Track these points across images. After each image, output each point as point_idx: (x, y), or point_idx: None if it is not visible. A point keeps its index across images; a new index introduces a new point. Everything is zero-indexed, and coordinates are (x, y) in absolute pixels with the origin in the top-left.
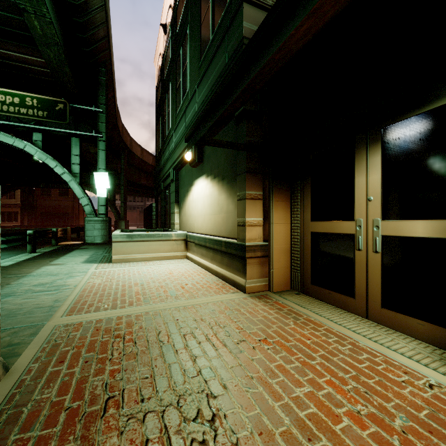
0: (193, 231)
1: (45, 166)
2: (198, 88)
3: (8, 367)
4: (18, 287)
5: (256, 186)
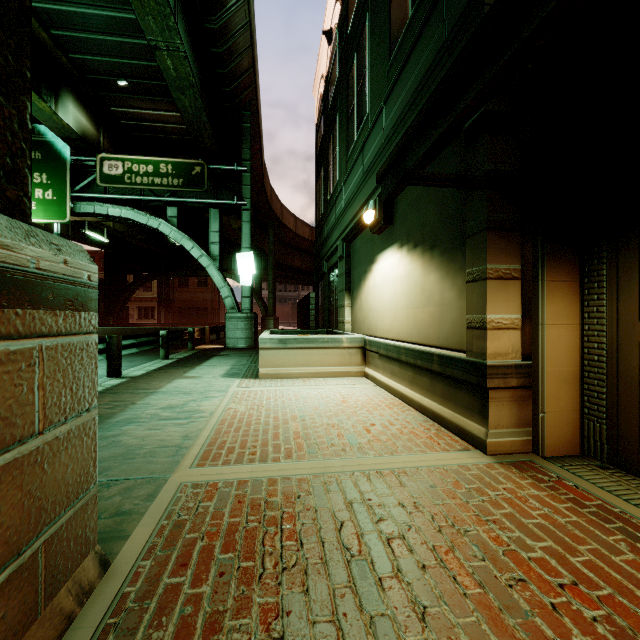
0: (375, 334)
1: (182, 250)
2: (386, 104)
3: (108, 562)
4: (143, 409)
5: (508, 254)
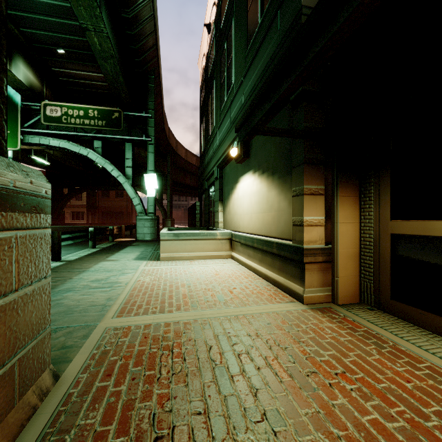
0: (238, 229)
1: (105, 171)
2: (244, 78)
3: (58, 376)
4: (78, 282)
5: (317, 179)
